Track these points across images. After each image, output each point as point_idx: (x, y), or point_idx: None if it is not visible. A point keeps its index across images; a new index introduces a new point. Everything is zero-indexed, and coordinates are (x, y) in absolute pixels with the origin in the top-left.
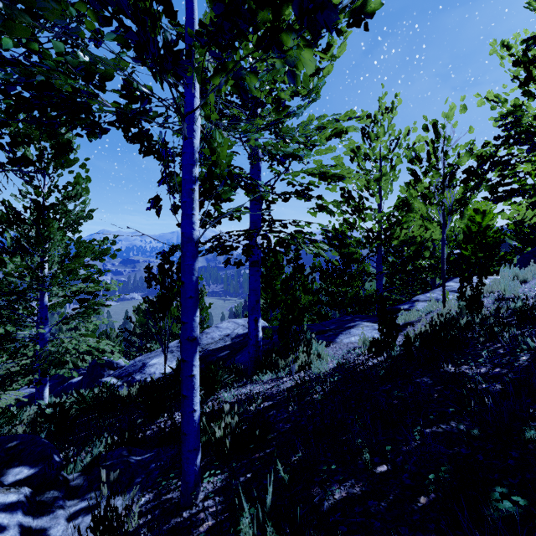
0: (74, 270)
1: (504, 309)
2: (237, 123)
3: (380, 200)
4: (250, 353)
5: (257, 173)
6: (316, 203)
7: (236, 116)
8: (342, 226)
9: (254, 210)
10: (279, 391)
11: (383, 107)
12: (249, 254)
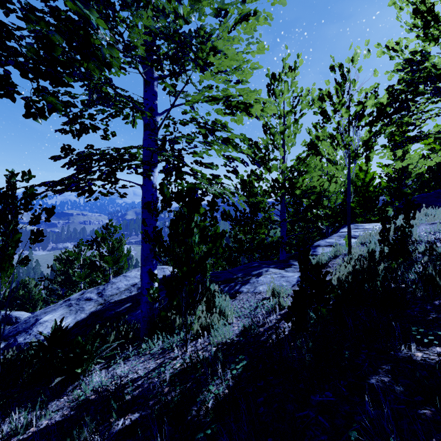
0: None
1: (415, 253)
2: (108, 5)
3: (284, 153)
4: (143, 311)
5: (152, 98)
6: (221, 136)
7: (112, 3)
8: (250, 178)
9: (147, 142)
10: (159, 382)
11: (287, 67)
12: (110, 178)
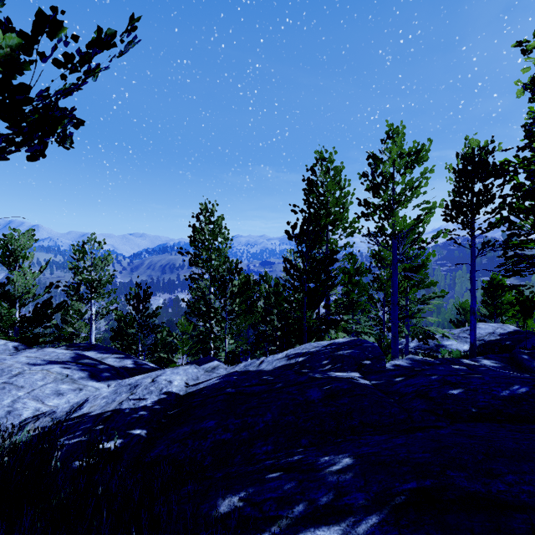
0: (442, 295)
1: None
2: None
3: None
4: None
5: None
6: None
7: None
8: None
9: None
10: None
11: None
12: None
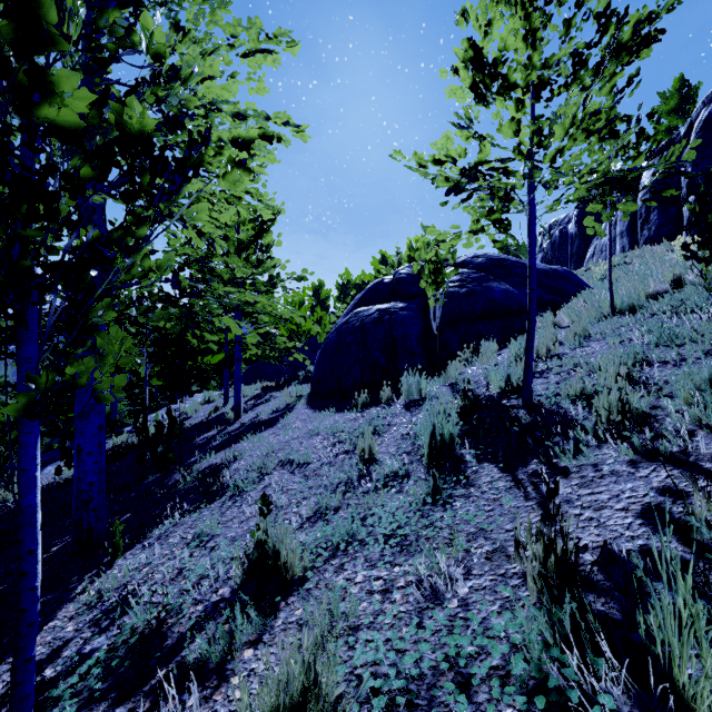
0: None
1: None
2: None
3: None
4: None
5: None
6: None
7: None
8: None
9: None
10: None
11: None
12: None
